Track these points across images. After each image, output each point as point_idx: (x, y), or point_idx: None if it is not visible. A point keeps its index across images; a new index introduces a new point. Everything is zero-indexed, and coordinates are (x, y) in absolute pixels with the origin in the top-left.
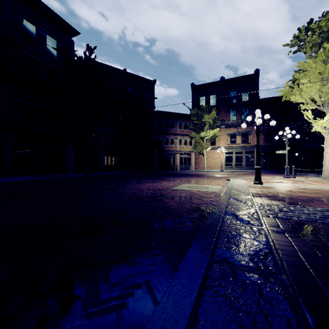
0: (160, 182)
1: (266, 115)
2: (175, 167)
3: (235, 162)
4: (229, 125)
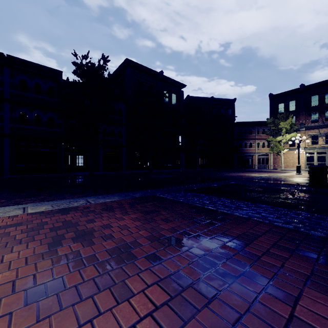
0: (240, 173)
1: (303, 137)
2: (253, 166)
3: (317, 161)
4: (309, 127)
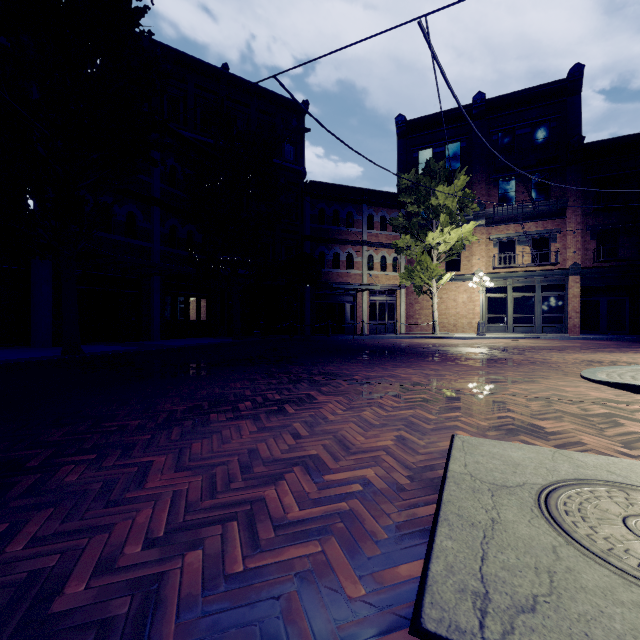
0: (312, 402)
1: None
2: (357, 326)
3: (514, 312)
4: (499, 216)
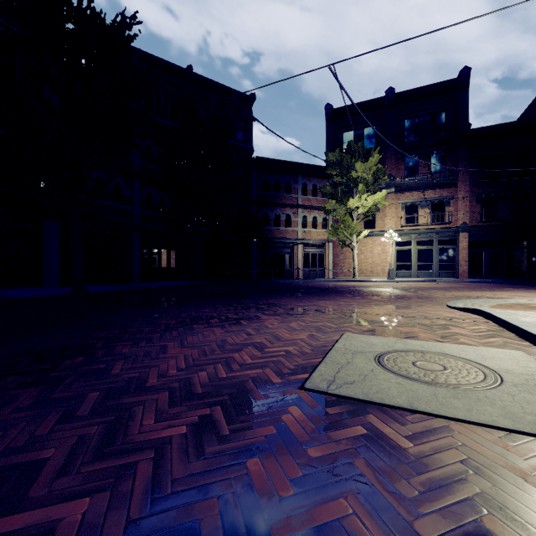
0: (258, 319)
1: None
2: (294, 272)
3: (417, 261)
4: (405, 185)
